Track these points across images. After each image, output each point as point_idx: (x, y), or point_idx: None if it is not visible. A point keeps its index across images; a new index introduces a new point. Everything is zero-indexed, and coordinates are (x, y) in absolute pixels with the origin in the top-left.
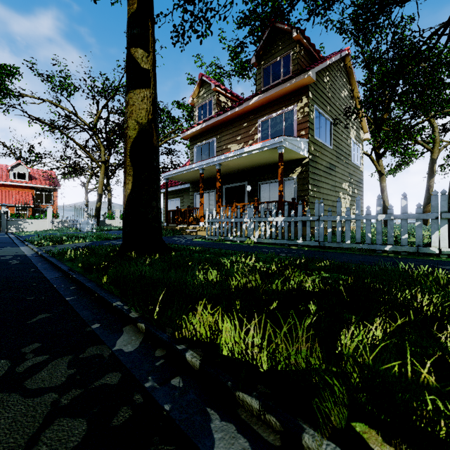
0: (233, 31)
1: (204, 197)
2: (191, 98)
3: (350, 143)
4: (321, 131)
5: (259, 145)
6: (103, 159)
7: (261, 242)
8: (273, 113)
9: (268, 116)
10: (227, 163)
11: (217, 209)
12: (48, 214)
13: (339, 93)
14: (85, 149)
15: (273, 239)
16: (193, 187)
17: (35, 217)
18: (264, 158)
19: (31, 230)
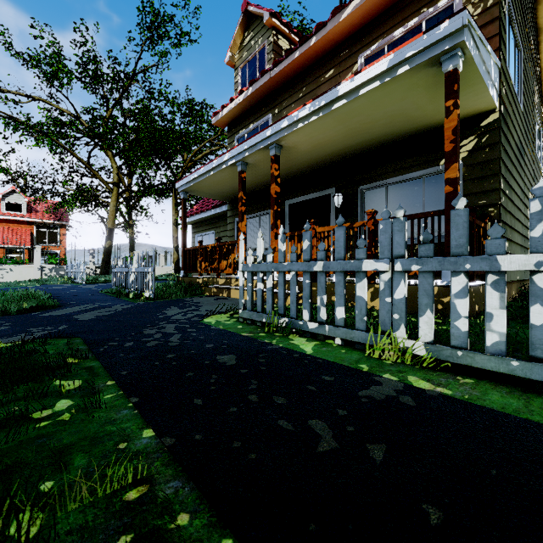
0: (298, 2)
1: (252, 224)
2: (229, 52)
3: (534, 115)
4: (510, 62)
5: (384, 64)
6: (114, 180)
7: (451, 362)
8: (395, 30)
9: (384, 39)
10: (294, 140)
11: (272, 241)
12: (35, 257)
13: (528, 2)
14: (88, 165)
15: (542, 363)
16: (233, 208)
17: (19, 262)
18: (383, 117)
19: (10, 281)
